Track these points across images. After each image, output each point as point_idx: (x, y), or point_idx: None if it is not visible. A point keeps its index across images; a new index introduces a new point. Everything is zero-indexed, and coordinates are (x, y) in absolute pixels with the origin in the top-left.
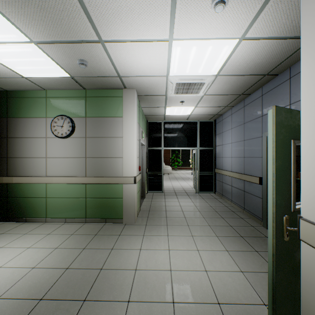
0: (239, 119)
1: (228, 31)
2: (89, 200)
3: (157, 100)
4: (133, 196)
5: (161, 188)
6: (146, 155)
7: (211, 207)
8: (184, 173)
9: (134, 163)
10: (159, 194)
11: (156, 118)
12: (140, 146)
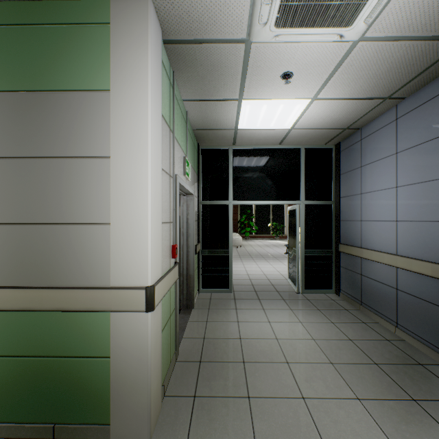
0: (434, 123)
1: None
2: (1, 362)
3: (222, 66)
4: (142, 352)
5: (227, 283)
6: (197, 216)
7: (355, 344)
8: (261, 244)
9: (147, 241)
10: (223, 295)
11: (217, 139)
12: (175, 192)
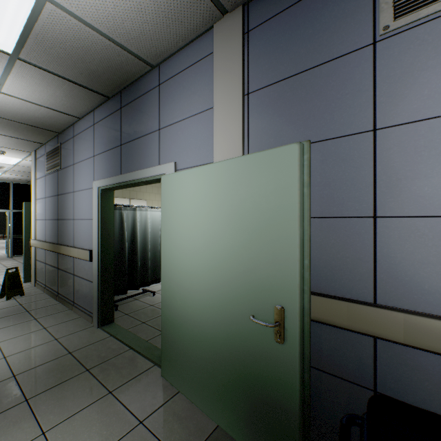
0: None
1: (13, 157)
2: None
3: None
4: None
5: None
6: None
7: (22, 263)
8: None
9: None
10: None
11: None
12: None
